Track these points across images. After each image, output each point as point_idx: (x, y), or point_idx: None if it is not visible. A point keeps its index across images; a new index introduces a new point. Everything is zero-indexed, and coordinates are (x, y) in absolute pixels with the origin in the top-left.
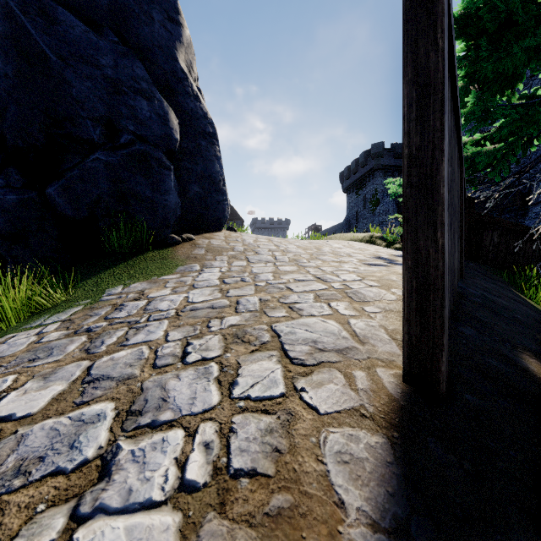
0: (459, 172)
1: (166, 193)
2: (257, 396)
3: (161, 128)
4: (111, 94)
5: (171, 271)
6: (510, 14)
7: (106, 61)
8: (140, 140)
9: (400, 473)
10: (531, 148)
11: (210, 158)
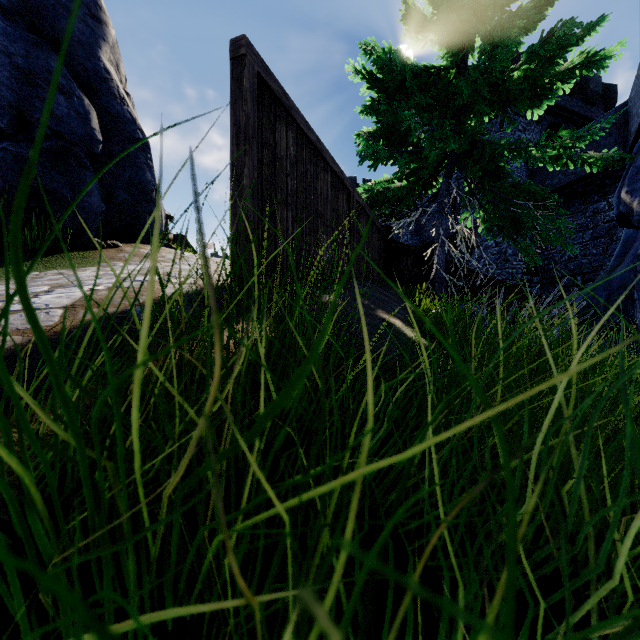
0: (344, 196)
1: (88, 195)
2: (140, 280)
3: (82, 127)
4: (21, 84)
5: (92, 265)
6: (404, 79)
7: (16, 49)
8: (57, 136)
9: (198, 291)
10: (433, 189)
11: (140, 165)
